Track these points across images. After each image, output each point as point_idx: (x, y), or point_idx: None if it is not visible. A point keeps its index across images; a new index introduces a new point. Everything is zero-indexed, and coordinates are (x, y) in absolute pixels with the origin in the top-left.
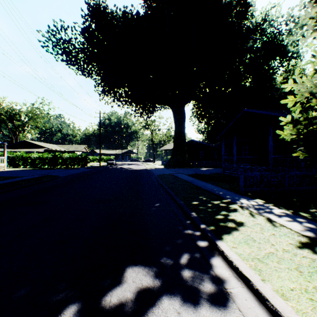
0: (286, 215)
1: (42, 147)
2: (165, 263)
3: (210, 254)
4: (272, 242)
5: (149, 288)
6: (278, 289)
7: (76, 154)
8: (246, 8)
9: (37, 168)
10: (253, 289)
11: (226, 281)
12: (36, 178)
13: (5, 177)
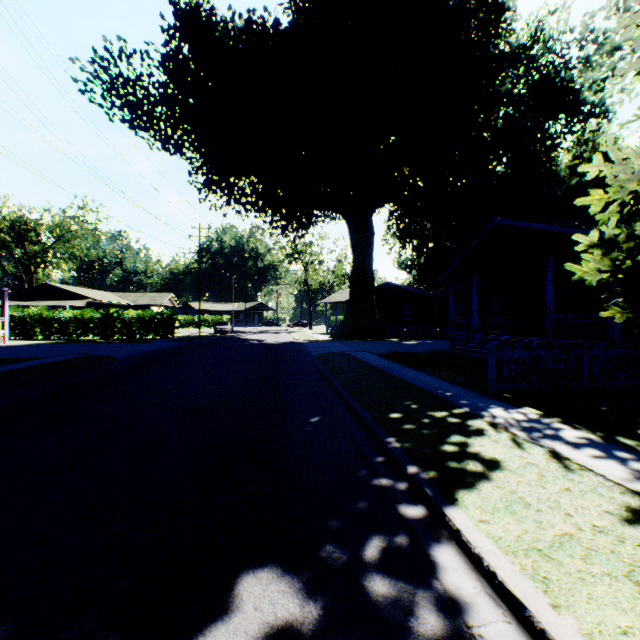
0: (589, 444)
1: (82, 297)
2: (330, 559)
3: (430, 538)
4: (567, 510)
5: (291, 626)
6: (593, 630)
7: (150, 311)
8: (498, 14)
9: (72, 341)
10: (534, 629)
11: (469, 605)
12: (67, 362)
13: (3, 359)
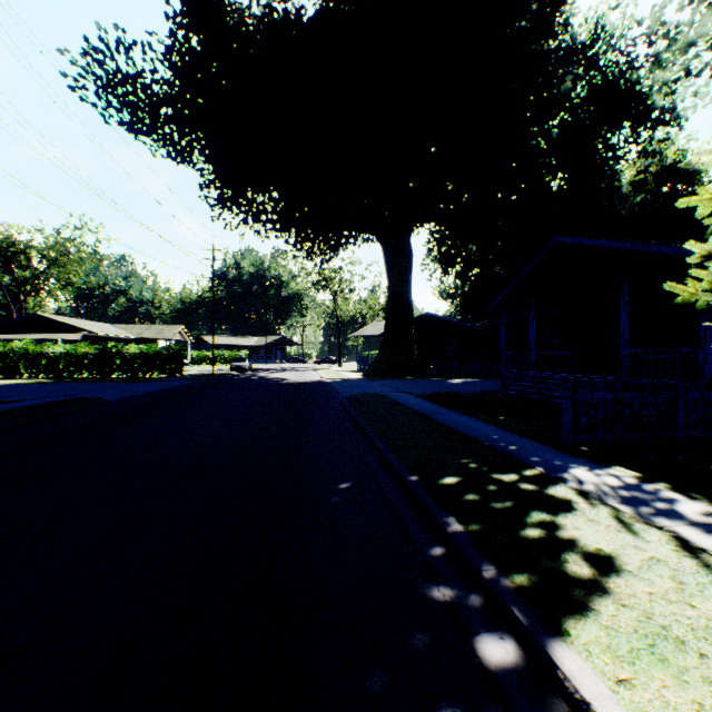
0: None
1: (77, 329)
2: None
3: None
4: None
5: None
6: None
7: (155, 346)
8: (555, 6)
9: (62, 380)
10: None
11: None
12: (44, 406)
13: None
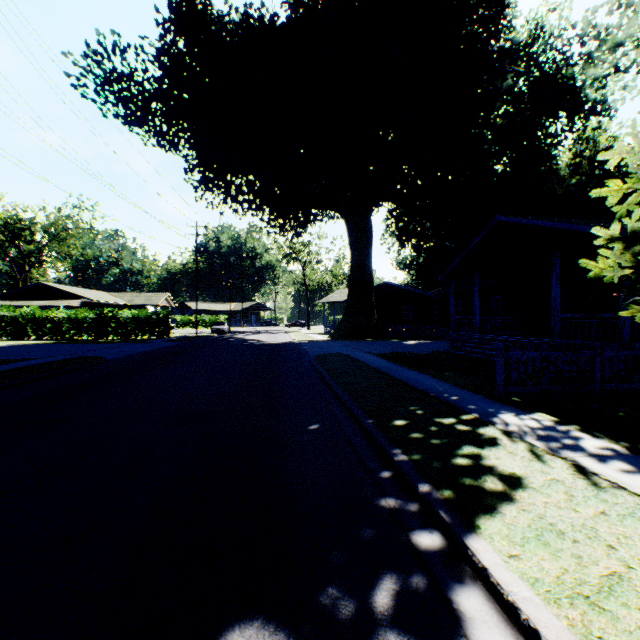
0: (616, 456)
1: (77, 297)
2: (334, 609)
3: (451, 577)
4: (608, 540)
5: None
6: None
7: (146, 311)
8: (499, 10)
9: (65, 341)
10: None
11: None
12: (55, 363)
13: None
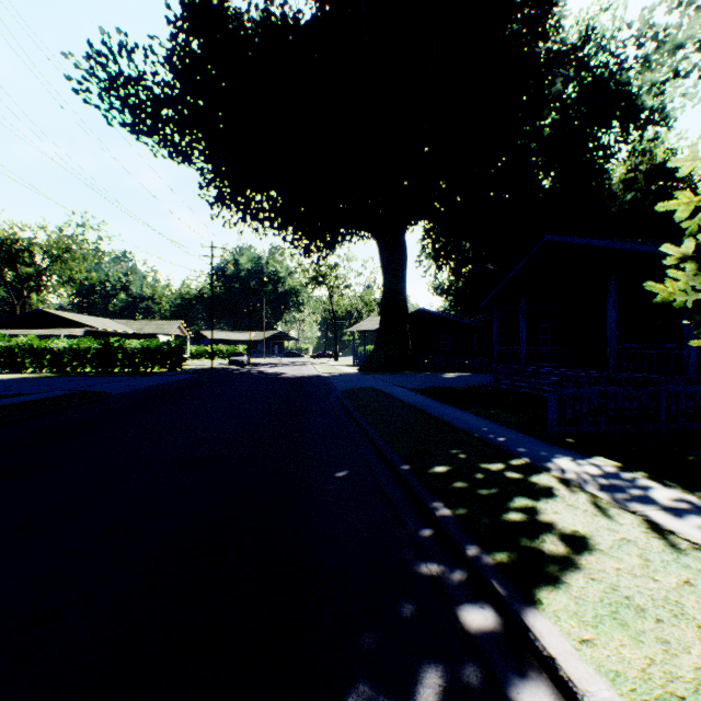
0: (693, 510)
1: (80, 325)
2: None
3: (510, 668)
4: (699, 619)
5: None
6: None
7: (156, 341)
8: (546, 9)
9: (66, 374)
10: None
11: None
12: (52, 399)
13: None
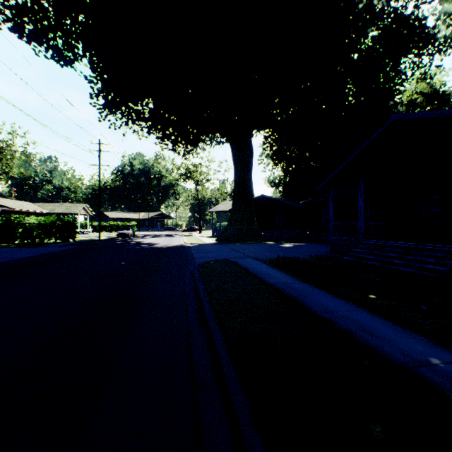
0: None
1: None
2: None
3: None
4: None
5: None
6: None
7: (52, 218)
8: None
9: None
10: None
11: None
12: None
13: None
